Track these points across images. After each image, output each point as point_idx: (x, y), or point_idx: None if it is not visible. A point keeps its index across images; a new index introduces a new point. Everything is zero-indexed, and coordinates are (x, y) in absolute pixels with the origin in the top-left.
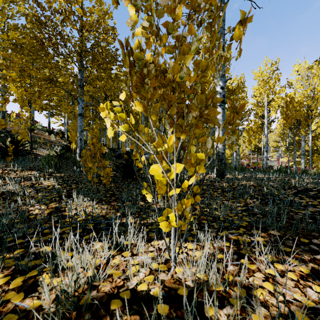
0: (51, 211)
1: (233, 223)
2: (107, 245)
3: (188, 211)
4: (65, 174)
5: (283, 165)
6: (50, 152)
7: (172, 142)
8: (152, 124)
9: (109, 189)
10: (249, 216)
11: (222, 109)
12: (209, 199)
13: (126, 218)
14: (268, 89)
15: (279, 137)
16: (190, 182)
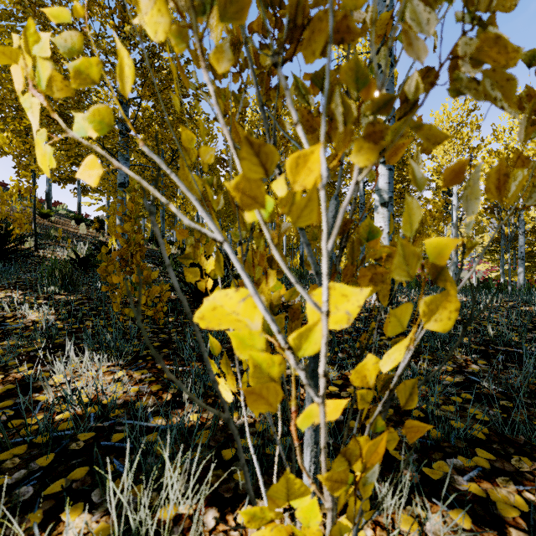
0: (7, 389)
1: (451, 429)
2: (101, 526)
3: (374, 481)
4: (80, 296)
5: (479, 276)
6: (69, 253)
7: (313, 182)
8: (213, 93)
9: (162, 328)
10: (479, 403)
11: (389, 170)
12: (376, 355)
13: (182, 409)
14: (459, 144)
15: (472, 230)
16: (386, 365)
